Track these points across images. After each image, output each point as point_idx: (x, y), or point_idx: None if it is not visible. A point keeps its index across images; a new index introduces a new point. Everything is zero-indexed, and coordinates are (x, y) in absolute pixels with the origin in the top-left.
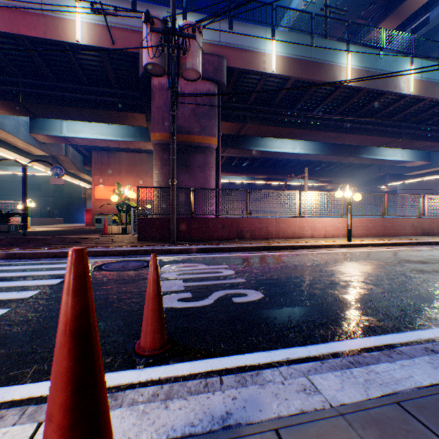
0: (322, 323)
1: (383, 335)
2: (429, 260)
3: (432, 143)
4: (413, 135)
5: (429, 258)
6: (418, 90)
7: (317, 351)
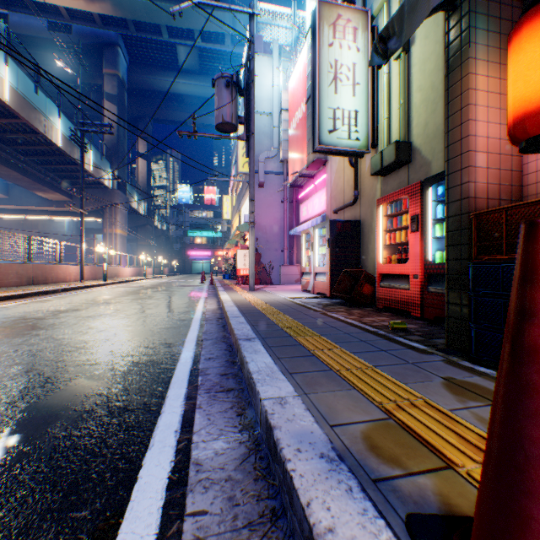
0: (126, 388)
1: (179, 367)
2: (79, 307)
3: (22, 175)
4: (1, 156)
5: (76, 306)
6: (15, 102)
7: (178, 406)
